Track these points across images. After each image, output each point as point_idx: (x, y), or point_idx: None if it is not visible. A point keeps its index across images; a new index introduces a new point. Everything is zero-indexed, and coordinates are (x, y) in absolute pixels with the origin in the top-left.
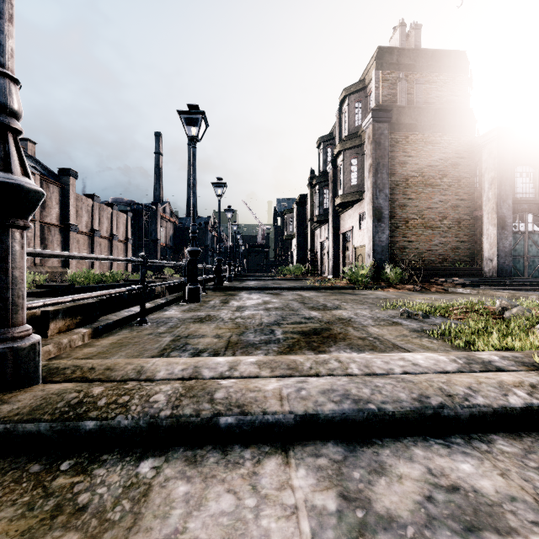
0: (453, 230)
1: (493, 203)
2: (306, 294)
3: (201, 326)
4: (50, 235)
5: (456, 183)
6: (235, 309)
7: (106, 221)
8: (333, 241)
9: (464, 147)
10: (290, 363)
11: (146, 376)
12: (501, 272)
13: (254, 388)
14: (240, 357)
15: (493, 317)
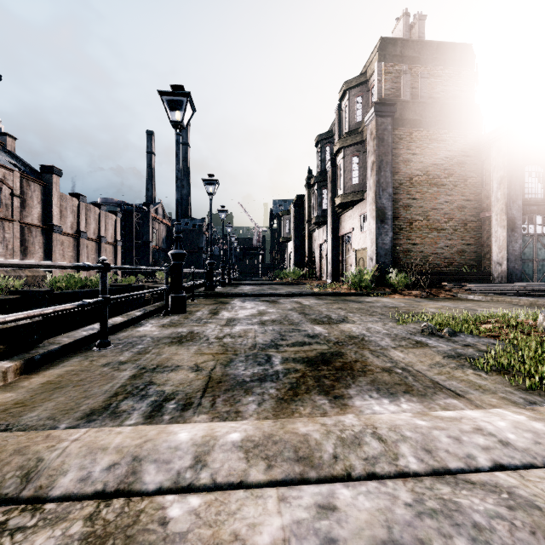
0: (459, 232)
1: (503, 203)
2: (305, 301)
3: (178, 350)
4: (31, 236)
5: (462, 182)
6: (224, 323)
7: (93, 222)
8: (332, 243)
9: (470, 145)
10: (300, 444)
11: (36, 486)
12: (511, 277)
13: (232, 543)
14: (217, 426)
15: (537, 336)
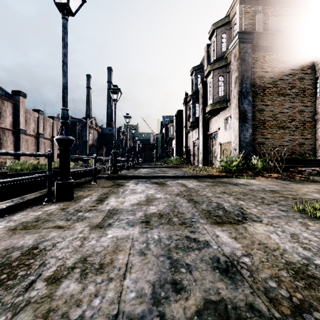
0: (299, 129)
1: None
2: (189, 184)
3: None
4: (5, 136)
5: (301, 93)
6: (99, 220)
7: (49, 127)
8: (202, 139)
9: (308, 65)
10: None
11: None
12: None
13: None
14: None
15: None
